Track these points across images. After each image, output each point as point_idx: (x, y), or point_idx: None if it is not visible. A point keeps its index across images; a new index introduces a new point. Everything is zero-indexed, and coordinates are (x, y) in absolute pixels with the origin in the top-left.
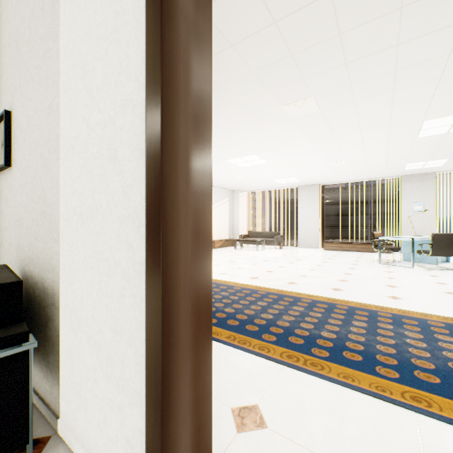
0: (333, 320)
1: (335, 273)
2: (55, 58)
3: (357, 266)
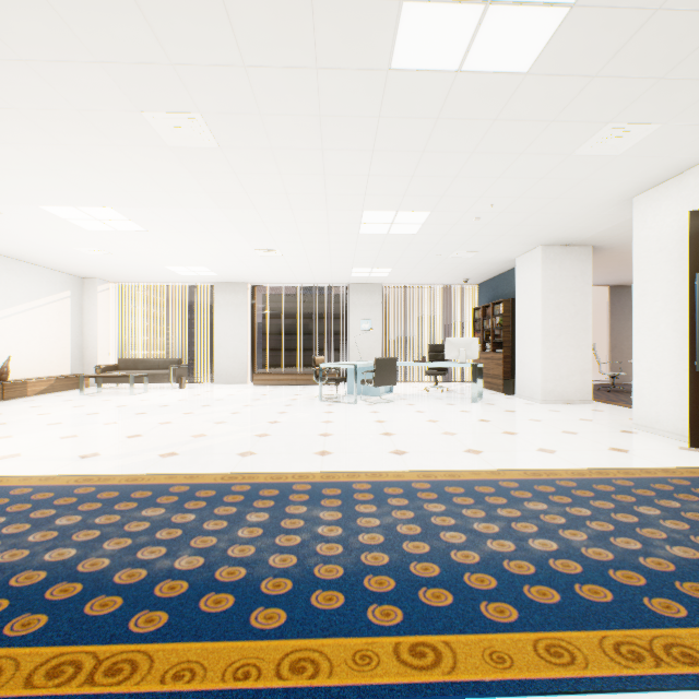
0: (213, 524)
1: (256, 424)
2: None
3: (292, 408)
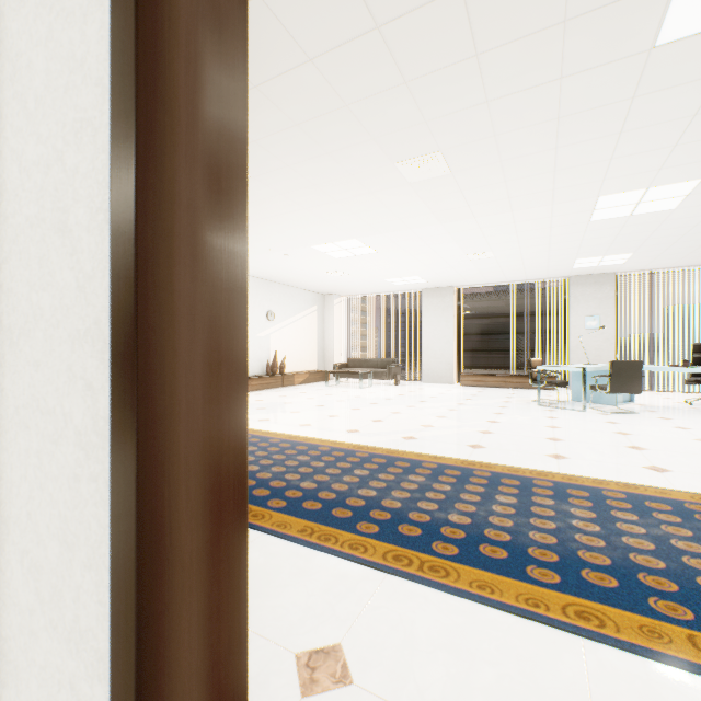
0: (467, 496)
1: (475, 421)
2: None
3: (507, 410)
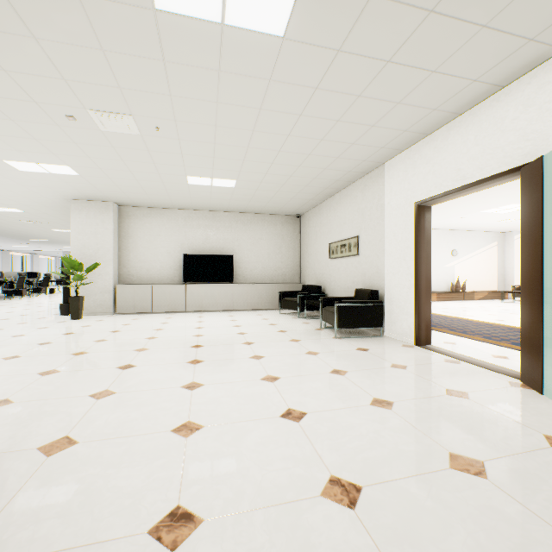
0: None
1: None
2: (382, 226)
3: None
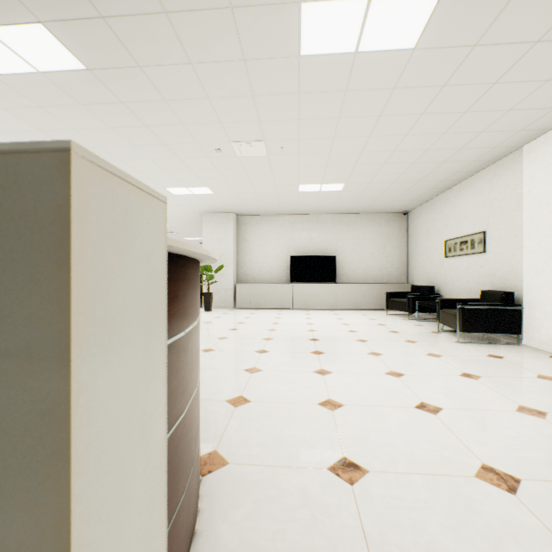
0: None
1: None
2: (519, 219)
3: None
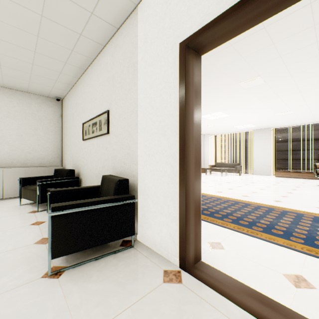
0: (269, 216)
1: (279, 192)
2: (135, 92)
3: (299, 188)
